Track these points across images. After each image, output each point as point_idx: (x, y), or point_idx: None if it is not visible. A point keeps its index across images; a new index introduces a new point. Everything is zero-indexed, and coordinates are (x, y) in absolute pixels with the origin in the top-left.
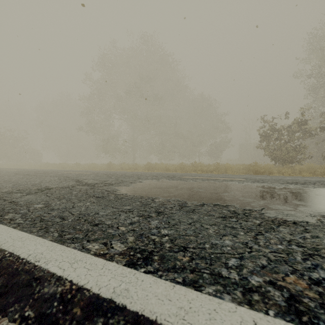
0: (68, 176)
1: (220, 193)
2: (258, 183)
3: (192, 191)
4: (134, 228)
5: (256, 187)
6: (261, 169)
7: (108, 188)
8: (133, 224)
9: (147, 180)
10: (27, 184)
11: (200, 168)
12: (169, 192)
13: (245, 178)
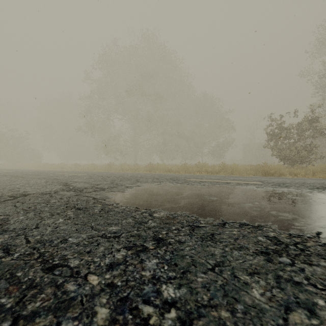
0: (58, 179)
1: (241, 203)
2: (281, 188)
3: (202, 200)
4: (113, 280)
5: (282, 193)
6: (271, 170)
7: (98, 194)
8: (115, 269)
9: (146, 184)
10: (4, 189)
11: (205, 169)
12: (173, 201)
13: (261, 181)
